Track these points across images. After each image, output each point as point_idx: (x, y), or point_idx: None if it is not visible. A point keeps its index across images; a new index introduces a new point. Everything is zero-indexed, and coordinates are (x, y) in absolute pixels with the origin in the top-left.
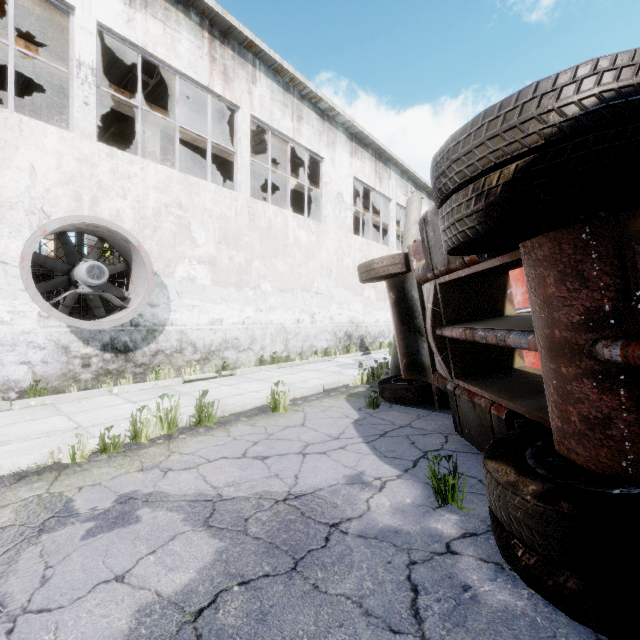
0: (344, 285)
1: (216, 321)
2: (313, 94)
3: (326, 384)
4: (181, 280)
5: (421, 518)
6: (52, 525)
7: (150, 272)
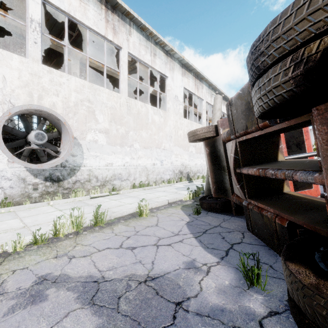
0: (178, 145)
1: (109, 164)
2: (162, 42)
3: (169, 199)
4: (89, 142)
5: (237, 298)
6: None
7: (71, 137)
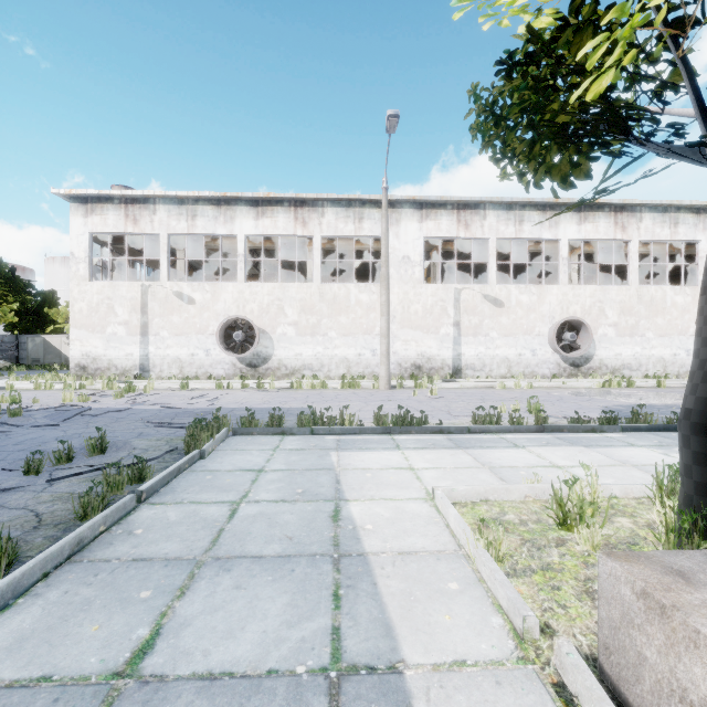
0: None
1: (617, 354)
2: (688, 205)
3: None
4: (600, 335)
5: None
6: (609, 390)
7: (591, 334)
